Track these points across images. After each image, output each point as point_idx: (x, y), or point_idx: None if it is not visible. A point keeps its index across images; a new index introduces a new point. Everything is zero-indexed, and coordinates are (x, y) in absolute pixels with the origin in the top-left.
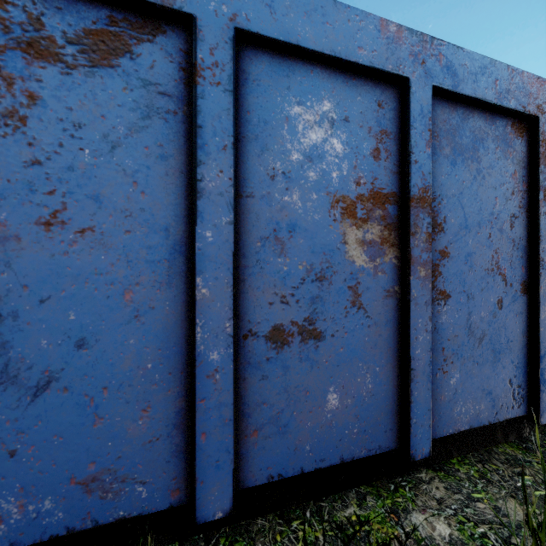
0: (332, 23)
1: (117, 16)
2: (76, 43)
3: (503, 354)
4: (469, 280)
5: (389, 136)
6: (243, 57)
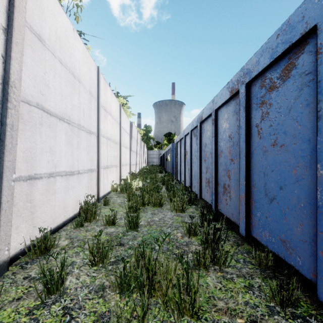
0: None
1: (290, 55)
2: (279, 77)
3: None
4: None
5: None
6: None
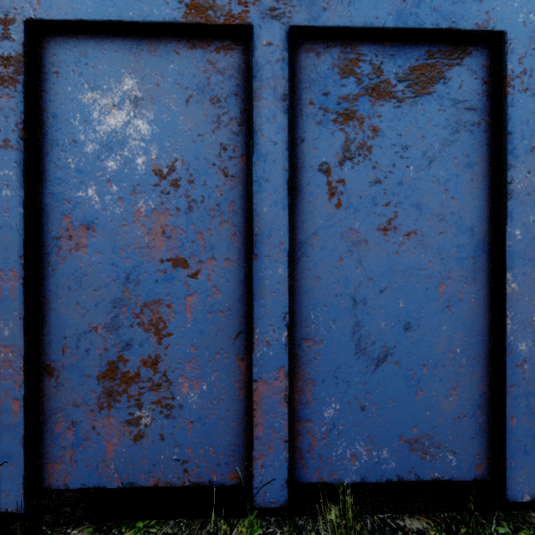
0: None
1: (432, 50)
2: (403, 80)
3: None
4: None
5: None
6: None
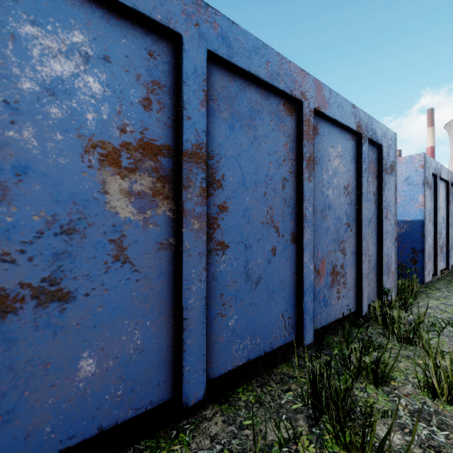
0: None
1: None
2: None
3: (277, 293)
4: (247, 231)
5: (163, 88)
6: None
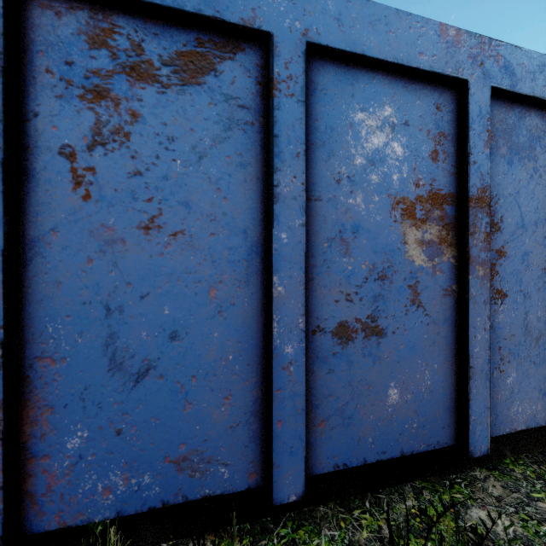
0: (394, 31)
1: (203, 38)
2: (169, 64)
3: None
4: (526, 279)
5: (447, 137)
6: (312, 69)
